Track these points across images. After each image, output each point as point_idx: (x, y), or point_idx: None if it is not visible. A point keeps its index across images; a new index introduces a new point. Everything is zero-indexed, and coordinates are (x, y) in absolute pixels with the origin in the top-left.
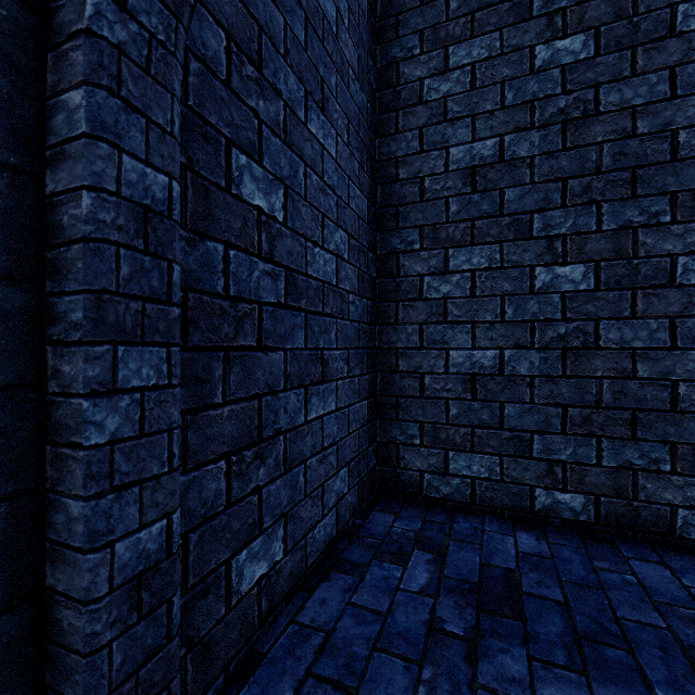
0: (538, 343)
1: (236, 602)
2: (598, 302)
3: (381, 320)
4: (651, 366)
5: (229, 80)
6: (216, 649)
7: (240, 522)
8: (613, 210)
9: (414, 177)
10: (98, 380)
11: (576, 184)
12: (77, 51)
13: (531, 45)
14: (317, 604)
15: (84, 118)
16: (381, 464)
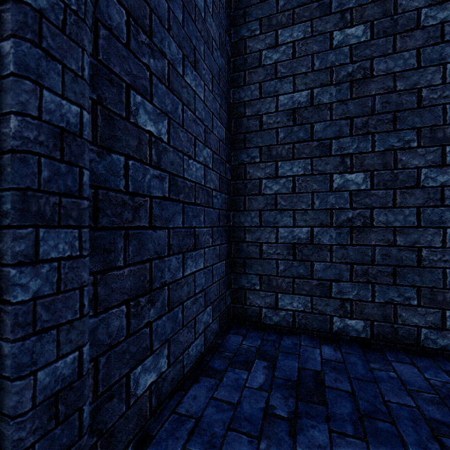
0: (335, 223)
1: (133, 402)
2: (373, 197)
3: (234, 208)
4: (405, 238)
5: (128, 44)
6: (119, 436)
7: (136, 347)
8: (381, 138)
9: (256, 114)
10: (23, 254)
11: (358, 121)
12: (7, 12)
13: (330, 31)
14: (190, 399)
15: (12, 62)
16: (234, 302)
